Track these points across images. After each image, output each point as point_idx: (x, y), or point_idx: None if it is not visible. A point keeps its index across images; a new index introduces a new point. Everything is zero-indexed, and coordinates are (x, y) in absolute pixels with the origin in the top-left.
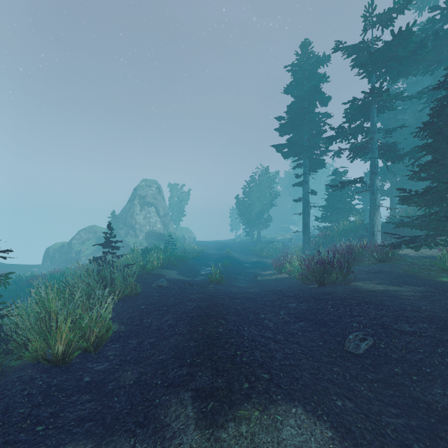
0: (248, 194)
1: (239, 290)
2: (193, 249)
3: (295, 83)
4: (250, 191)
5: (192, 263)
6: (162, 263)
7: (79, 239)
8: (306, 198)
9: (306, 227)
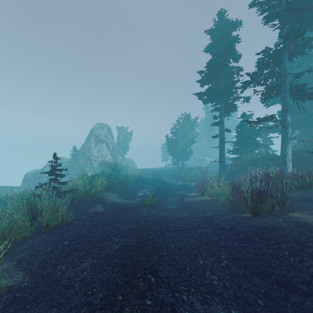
0: (175, 134)
1: (170, 215)
2: (134, 175)
3: (212, 44)
4: (177, 131)
5: (131, 186)
6: (105, 187)
7: (49, 167)
8: (222, 135)
9: (222, 158)
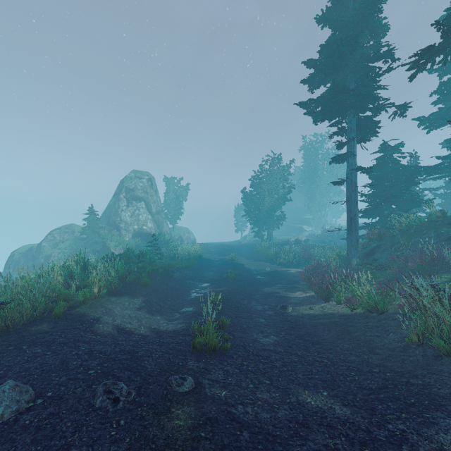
0: (256, 187)
1: (277, 417)
2: (188, 254)
3: (333, 9)
4: (260, 183)
5: (180, 277)
6: (113, 285)
7: (51, 241)
8: (353, 178)
9: (353, 223)
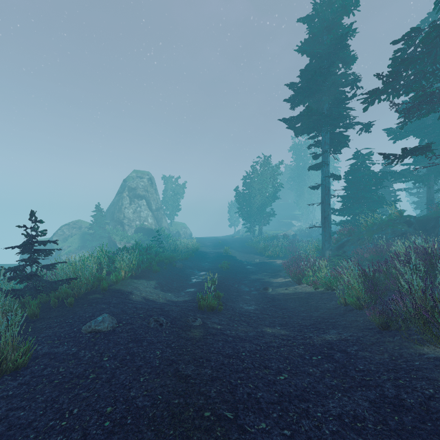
0: (248, 186)
1: (248, 335)
2: (186, 247)
3: (310, 41)
4: (251, 182)
5: (181, 266)
6: (134, 270)
7: (61, 236)
8: (327, 184)
9: (327, 221)
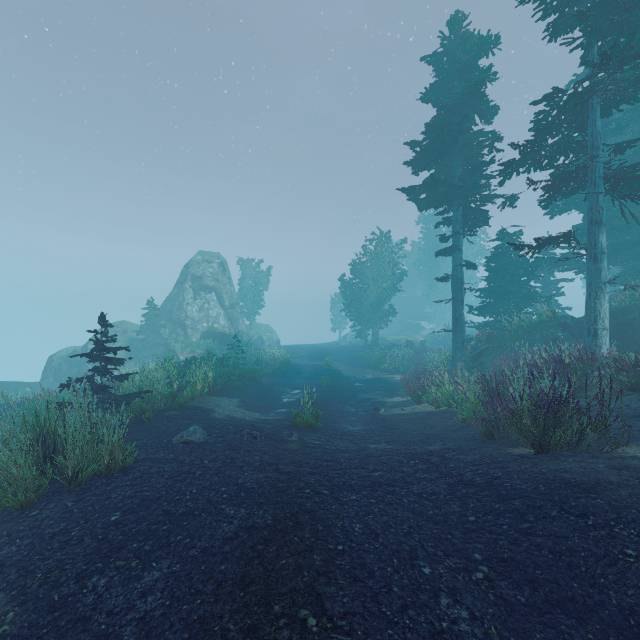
0: (358, 274)
1: (350, 449)
2: (273, 358)
3: (438, 86)
4: (363, 269)
5: (268, 383)
6: (212, 386)
7: None
8: (459, 275)
9: (459, 324)
